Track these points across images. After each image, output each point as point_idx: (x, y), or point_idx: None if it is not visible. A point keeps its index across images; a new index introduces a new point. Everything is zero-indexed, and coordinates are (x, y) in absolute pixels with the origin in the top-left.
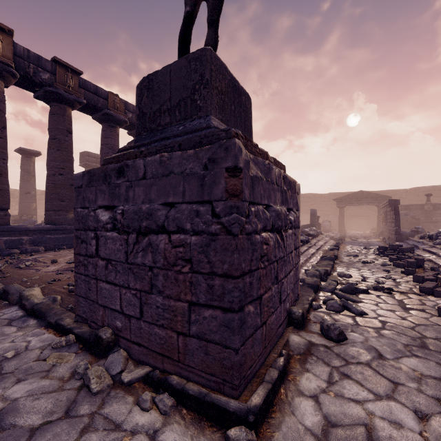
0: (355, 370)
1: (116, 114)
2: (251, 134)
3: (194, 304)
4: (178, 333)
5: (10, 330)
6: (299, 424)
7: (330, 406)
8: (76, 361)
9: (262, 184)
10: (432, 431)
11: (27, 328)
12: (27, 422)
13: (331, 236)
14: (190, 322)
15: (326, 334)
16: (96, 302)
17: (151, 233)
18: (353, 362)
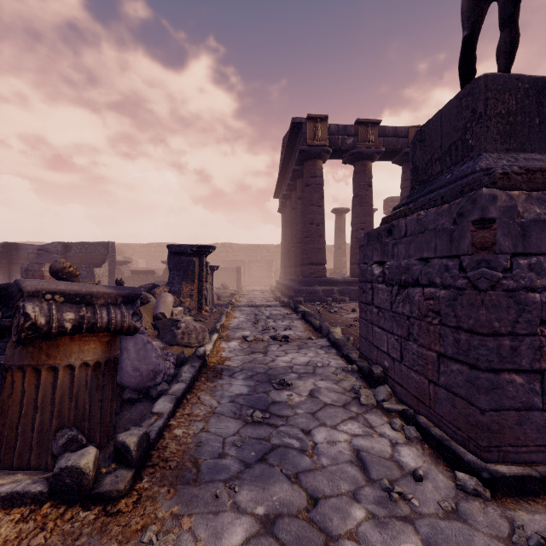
0: None
1: None
2: None
3: (443, 356)
4: (429, 381)
5: (321, 352)
6: None
7: None
8: (355, 382)
9: None
10: None
11: (330, 353)
12: (324, 399)
13: None
14: (439, 372)
15: None
16: (372, 343)
17: (409, 286)
18: None
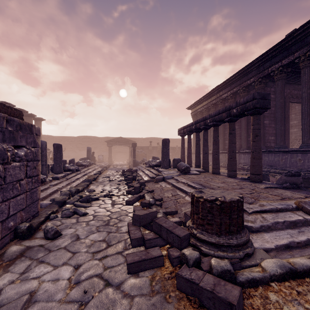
0: (52, 255)
1: None
2: None
3: None
4: None
5: None
6: None
7: (9, 292)
8: None
9: None
10: (77, 274)
11: None
12: None
13: (101, 165)
14: None
15: (46, 236)
16: None
17: None
18: (54, 250)
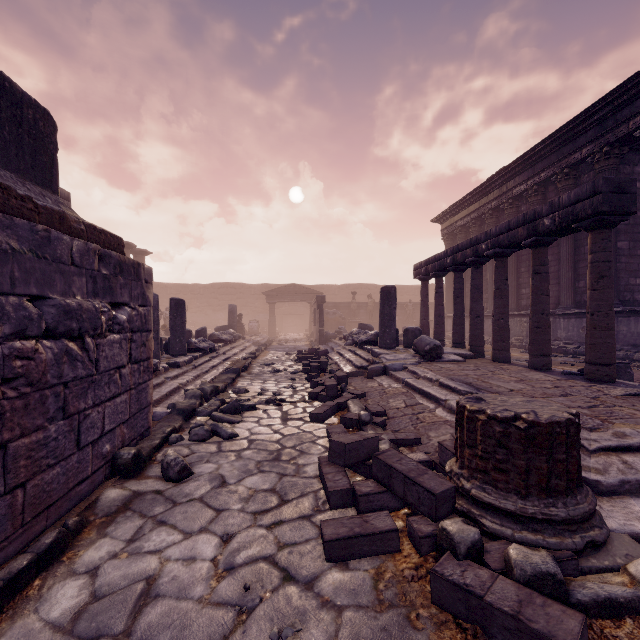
0: (180, 511)
1: None
2: (54, 178)
3: None
4: None
5: None
6: (38, 623)
7: (111, 574)
8: None
9: (18, 261)
10: (228, 551)
11: None
12: None
13: (256, 340)
14: None
15: (165, 475)
16: None
17: None
18: (183, 502)
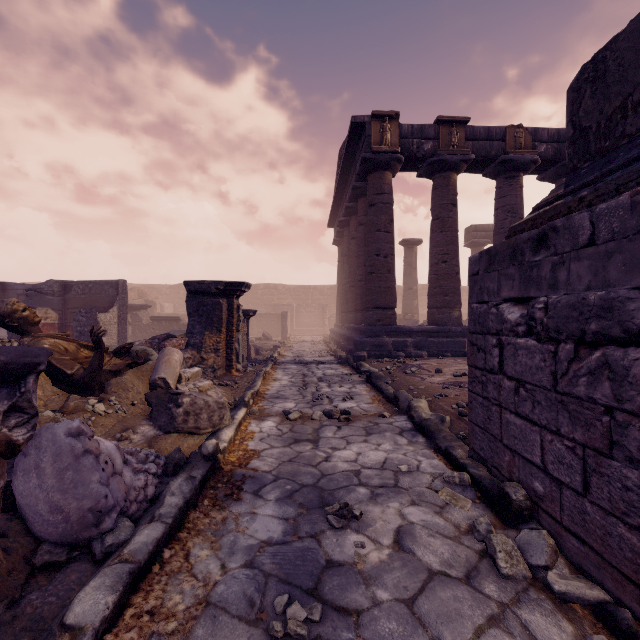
0: None
1: (517, 155)
2: None
3: None
4: None
5: (402, 441)
6: None
7: None
8: (473, 512)
9: None
10: None
11: (416, 444)
12: (425, 558)
13: None
14: None
15: None
16: (498, 439)
17: (609, 344)
18: None
